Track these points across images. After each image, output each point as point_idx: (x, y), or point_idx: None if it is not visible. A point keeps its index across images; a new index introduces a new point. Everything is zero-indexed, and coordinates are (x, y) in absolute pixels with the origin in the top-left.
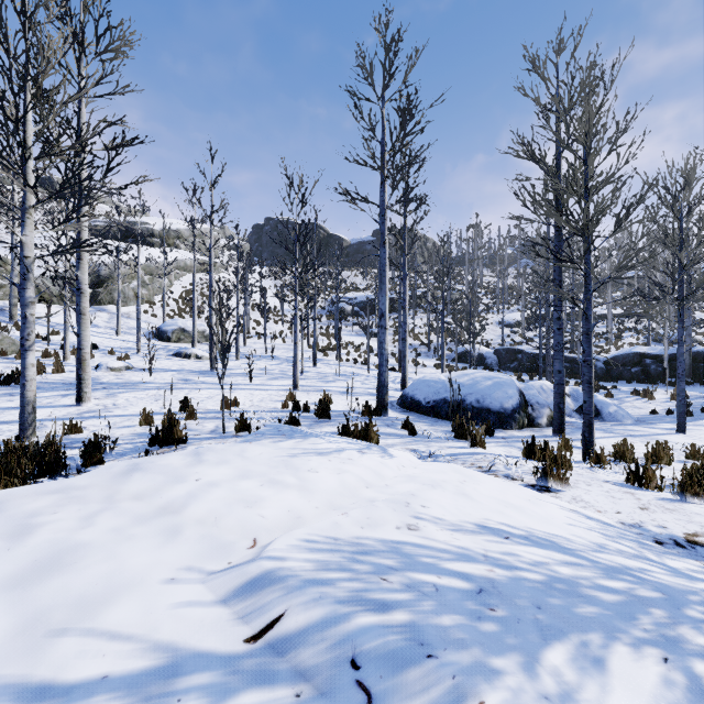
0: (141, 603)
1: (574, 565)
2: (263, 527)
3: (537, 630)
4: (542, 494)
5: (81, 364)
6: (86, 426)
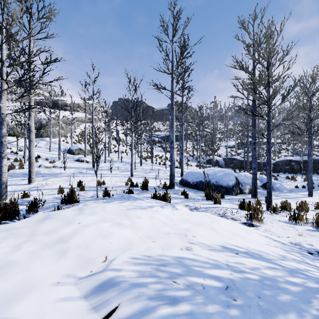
0: (37, 299)
1: (273, 269)
2: (111, 249)
3: (260, 313)
4: (250, 228)
5: (31, 165)
6: (32, 194)
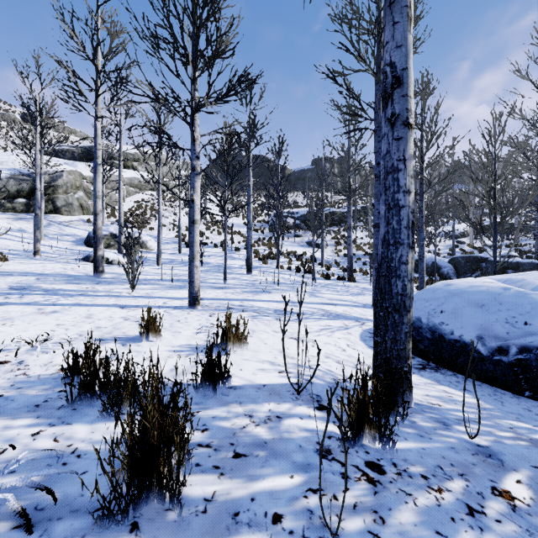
0: None
1: None
2: None
3: None
4: None
5: None
6: None
